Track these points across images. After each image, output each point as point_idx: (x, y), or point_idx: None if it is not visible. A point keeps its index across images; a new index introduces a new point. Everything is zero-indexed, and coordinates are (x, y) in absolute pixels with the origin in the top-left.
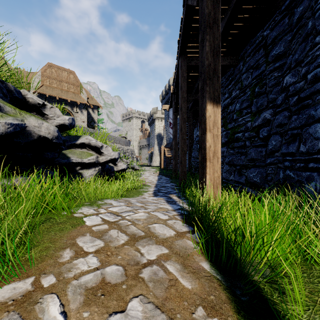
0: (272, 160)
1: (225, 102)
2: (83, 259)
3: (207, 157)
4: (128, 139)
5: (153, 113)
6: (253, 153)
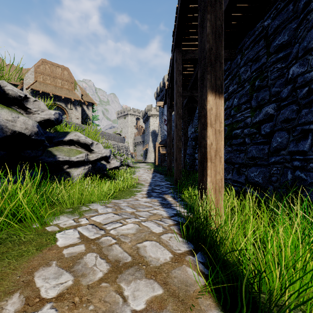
0: (278, 159)
1: None
2: None
3: (208, 157)
4: (122, 136)
5: (148, 110)
6: (254, 150)
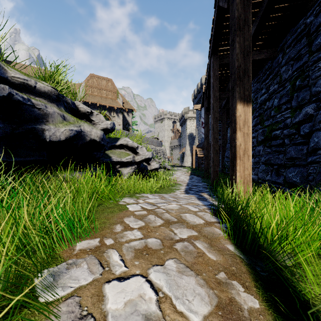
0: (314, 158)
1: (262, 98)
2: (130, 232)
3: (237, 155)
4: (160, 140)
5: (185, 113)
6: (293, 151)
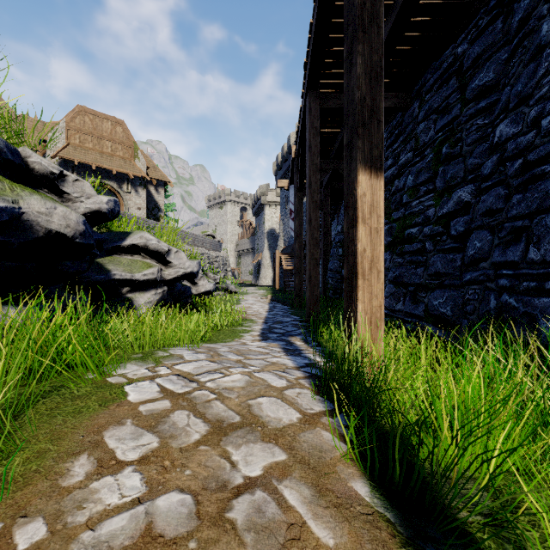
0: (475, 275)
1: (388, 174)
2: (113, 478)
3: (358, 271)
4: (217, 239)
5: (262, 194)
6: (439, 263)
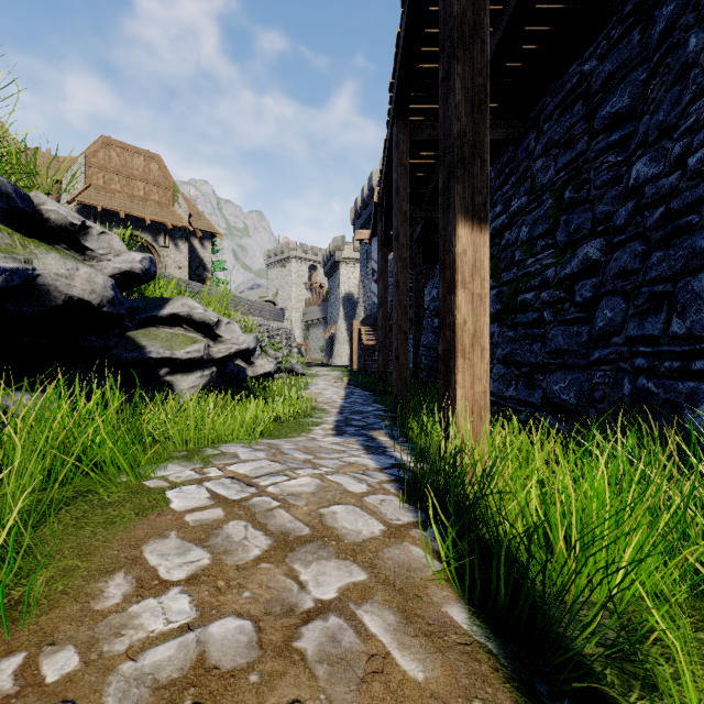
0: (605, 353)
1: (496, 224)
2: (156, 600)
3: (457, 347)
4: (279, 306)
5: (336, 248)
6: (561, 337)
